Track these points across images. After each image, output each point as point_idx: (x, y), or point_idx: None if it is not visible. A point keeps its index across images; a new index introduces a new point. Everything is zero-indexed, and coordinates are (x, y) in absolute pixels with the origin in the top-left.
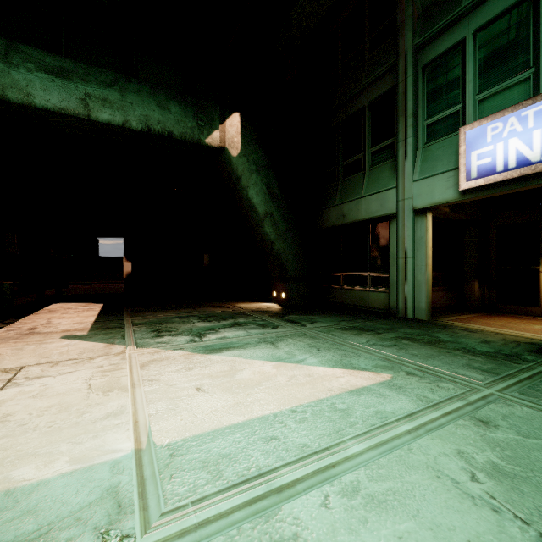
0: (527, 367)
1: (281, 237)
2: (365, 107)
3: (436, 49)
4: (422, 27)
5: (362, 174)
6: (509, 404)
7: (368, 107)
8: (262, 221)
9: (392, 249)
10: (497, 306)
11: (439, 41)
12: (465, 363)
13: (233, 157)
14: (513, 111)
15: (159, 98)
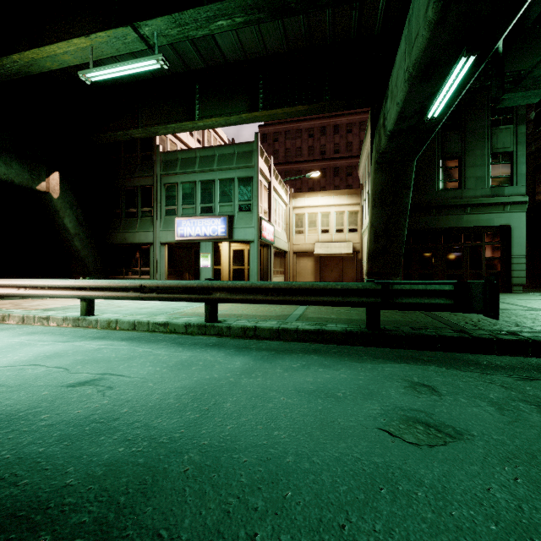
0: None
1: (85, 248)
2: (138, 186)
3: (169, 180)
4: (164, 168)
5: (137, 219)
6: None
7: (140, 188)
8: (73, 238)
9: (151, 258)
10: None
11: (170, 177)
12: None
13: (55, 198)
14: (188, 219)
15: (5, 159)
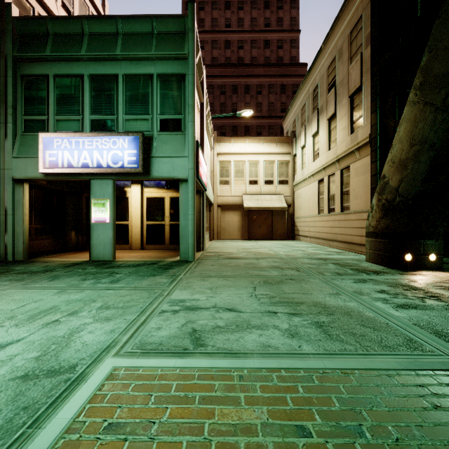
0: (49, 274)
1: None
2: None
3: (31, 69)
4: (20, 46)
5: None
6: (6, 290)
7: None
8: None
9: None
10: (87, 246)
11: (33, 65)
12: (10, 279)
13: None
14: (66, 136)
15: None
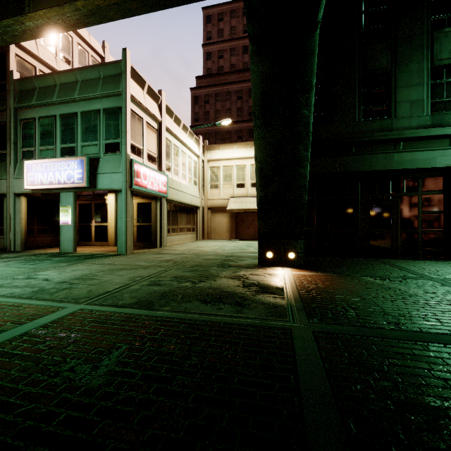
0: (12, 259)
1: None
2: None
3: (26, 115)
4: (18, 100)
5: None
6: None
7: None
8: None
9: (5, 213)
10: (79, 243)
11: (27, 112)
12: None
13: None
14: (40, 162)
15: None
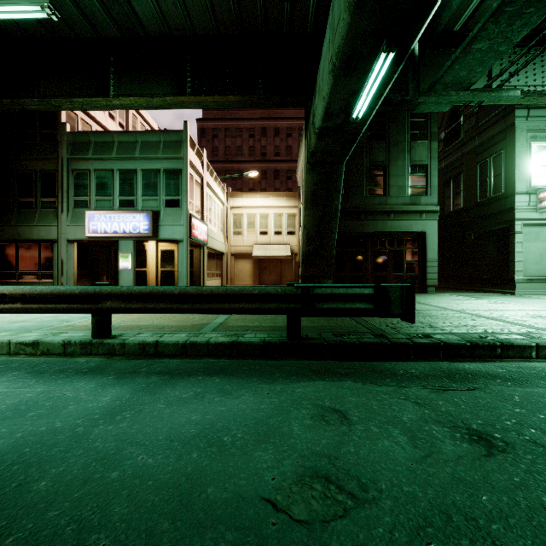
0: None
1: None
2: (37, 171)
3: (79, 166)
4: (72, 151)
5: (35, 211)
6: None
7: (39, 172)
8: None
9: (55, 258)
10: None
11: (80, 163)
12: None
13: None
14: (103, 213)
15: None
